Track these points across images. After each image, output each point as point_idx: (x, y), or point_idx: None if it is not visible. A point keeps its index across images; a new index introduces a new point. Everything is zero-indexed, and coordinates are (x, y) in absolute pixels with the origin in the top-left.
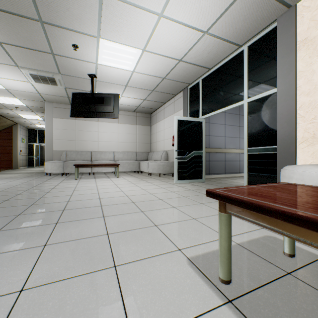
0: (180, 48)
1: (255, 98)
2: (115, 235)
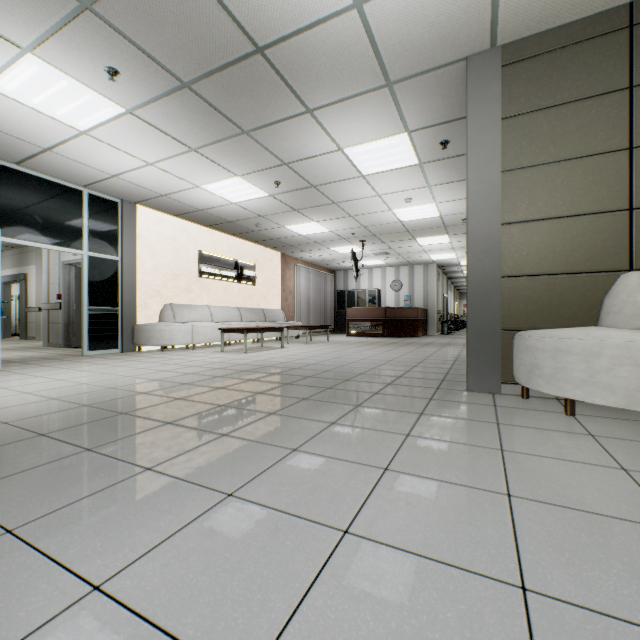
0: (86, 158)
1: (99, 255)
2: (238, 358)
